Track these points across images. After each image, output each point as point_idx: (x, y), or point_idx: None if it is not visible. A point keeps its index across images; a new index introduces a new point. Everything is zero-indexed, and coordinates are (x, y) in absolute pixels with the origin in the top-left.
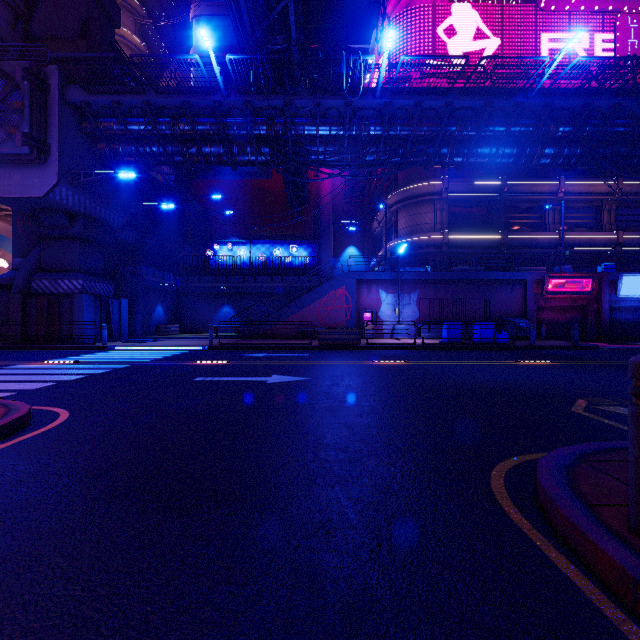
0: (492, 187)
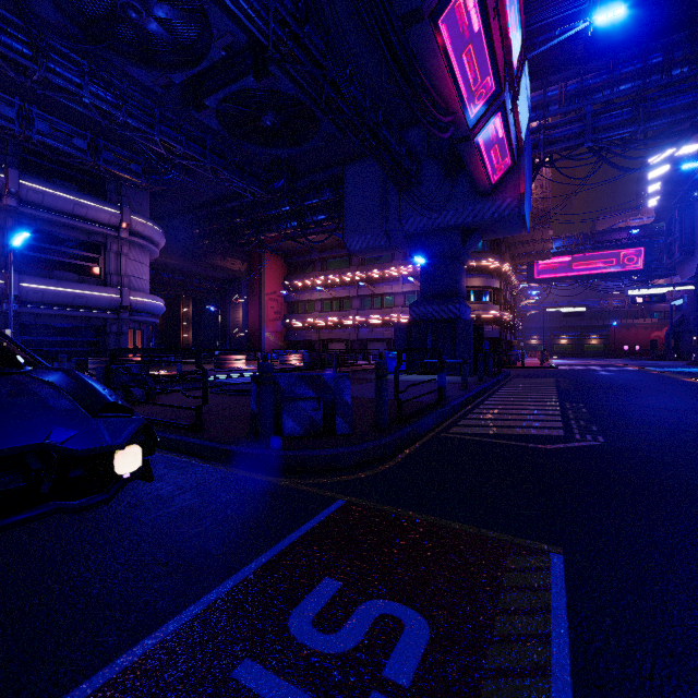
0: None
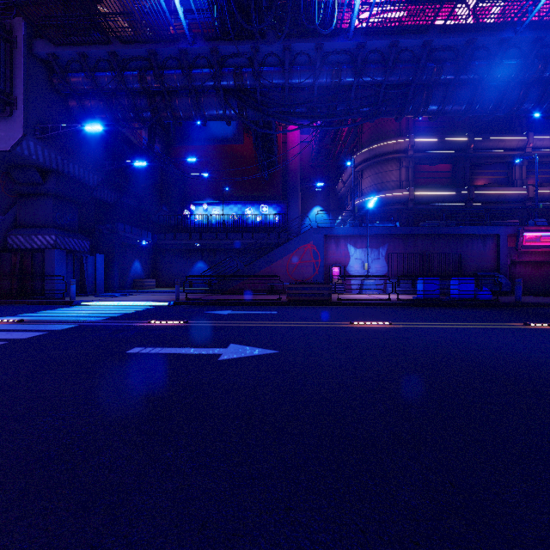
0: (458, 144)
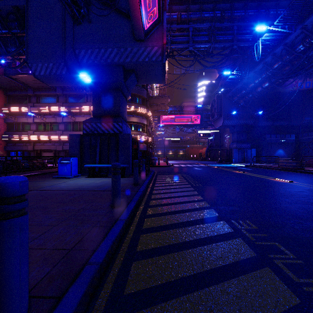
0: None
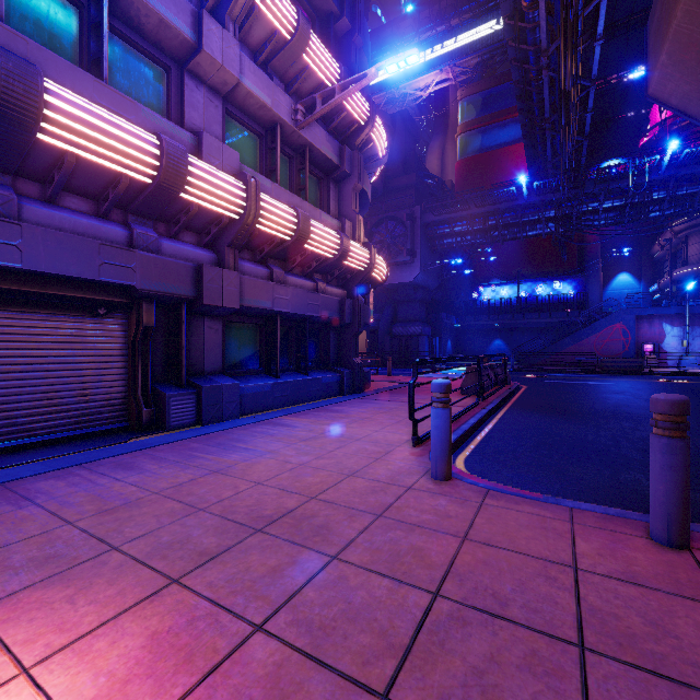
0: None
